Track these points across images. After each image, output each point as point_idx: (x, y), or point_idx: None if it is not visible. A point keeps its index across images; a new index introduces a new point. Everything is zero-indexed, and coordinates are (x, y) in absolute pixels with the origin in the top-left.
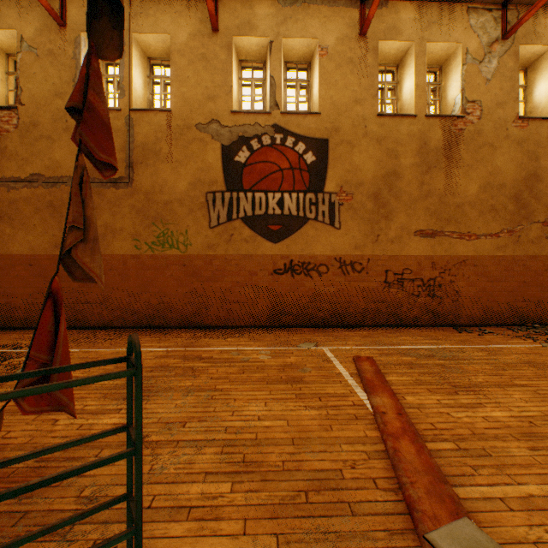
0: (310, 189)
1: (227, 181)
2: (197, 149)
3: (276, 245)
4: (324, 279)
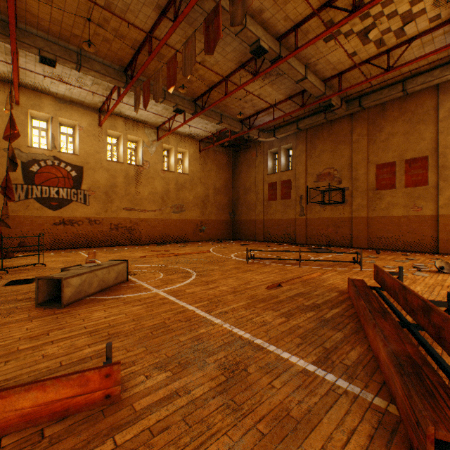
0: (74, 187)
1: (25, 180)
2: (5, 161)
3: (55, 211)
4: (82, 227)
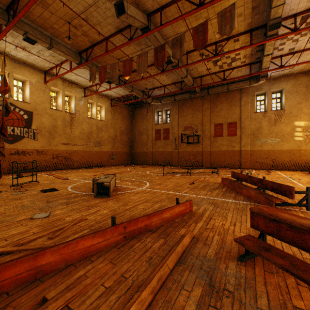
0: (26, 127)
1: None
2: None
3: (11, 145)
4: (32, 156)
